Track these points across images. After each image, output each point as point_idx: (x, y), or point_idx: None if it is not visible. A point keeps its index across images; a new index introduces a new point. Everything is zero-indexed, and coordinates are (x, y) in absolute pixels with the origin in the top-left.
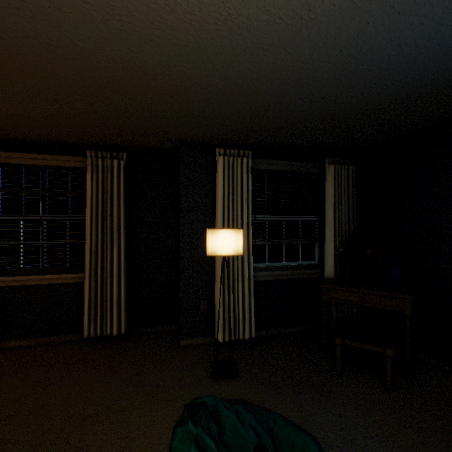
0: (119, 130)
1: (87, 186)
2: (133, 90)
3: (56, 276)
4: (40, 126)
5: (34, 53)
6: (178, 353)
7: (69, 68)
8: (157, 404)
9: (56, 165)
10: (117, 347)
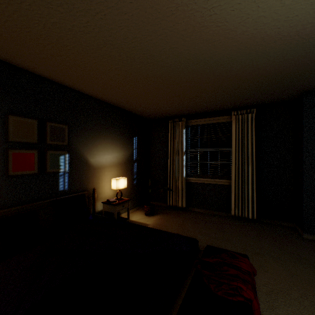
0: (258, 96)
1: (232, 131)
2: (288, 70)
3: (215, 180)
4: (214, 104)
5: (242, 71)
6: (303, 241)
7: (254, 72)
8: (303, 264)
9: (214, 122)
10: (252, 225)
